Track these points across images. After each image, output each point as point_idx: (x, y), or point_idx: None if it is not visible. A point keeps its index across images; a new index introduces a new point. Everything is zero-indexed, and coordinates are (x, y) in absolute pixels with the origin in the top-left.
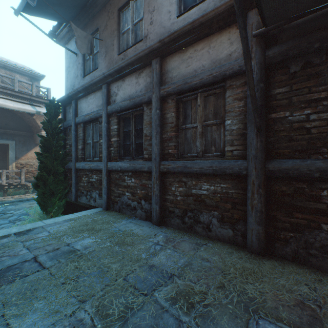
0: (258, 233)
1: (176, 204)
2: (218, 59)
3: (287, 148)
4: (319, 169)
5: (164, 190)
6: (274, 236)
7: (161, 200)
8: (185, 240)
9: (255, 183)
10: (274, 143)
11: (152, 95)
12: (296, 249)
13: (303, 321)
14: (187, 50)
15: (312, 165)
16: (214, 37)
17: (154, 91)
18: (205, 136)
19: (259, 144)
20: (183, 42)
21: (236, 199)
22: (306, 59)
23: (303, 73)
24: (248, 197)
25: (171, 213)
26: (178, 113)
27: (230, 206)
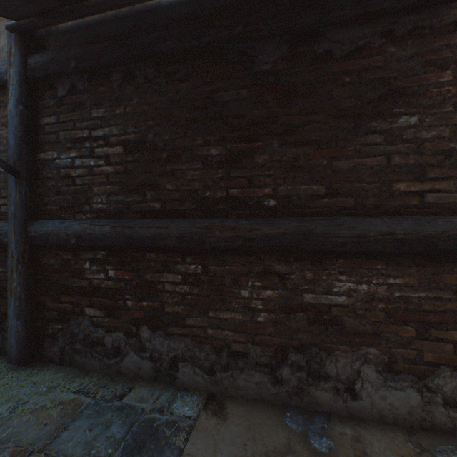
0: (18, 331)
1: None
2: None
3: (56, 204)
4: (75, 234)
5: None
6: (44, 331)
7: None
8: None
9: (15, 255)
10: (44, 196)
11: None
12: (64, 346)
13: None
14: None
15: (70, 228)
16: None
17: None
18: None
19: (19, 197)
20: None
21: (5, 282)
22: (73, 82)
23: (70, 100)
24: (8, 277)
25: None
26: None
27: None
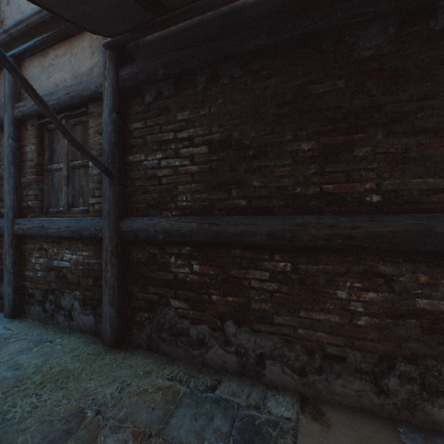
0: (112, 317)
1: (36, 284)
2: (81, 73)
3: (143, 203)
4: (163, 230)
5: (24, 263)
6: (132, 318)
7: (17, 278)
8: (26, 338)
9: (109, 249)
10: (132, 195)
11: (4, 115)
12: (150, 333)
13: (43, 441)
14: (49, 53)
15: (158, 225)
16: (76, 41)
17: (6, 110)
18: (73, 183)
19: (112, 196)
20: (39, 40)
21: (98, 272)
22: (159, 88)
23: (156, 106)
24: (103, 268)
25: (31, 297)
26: (42, 146)
27: (92, 283)
